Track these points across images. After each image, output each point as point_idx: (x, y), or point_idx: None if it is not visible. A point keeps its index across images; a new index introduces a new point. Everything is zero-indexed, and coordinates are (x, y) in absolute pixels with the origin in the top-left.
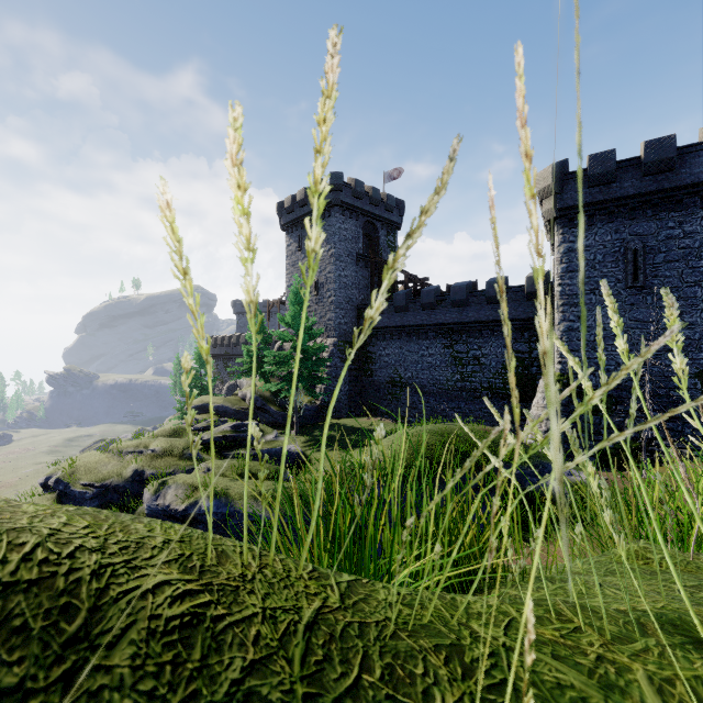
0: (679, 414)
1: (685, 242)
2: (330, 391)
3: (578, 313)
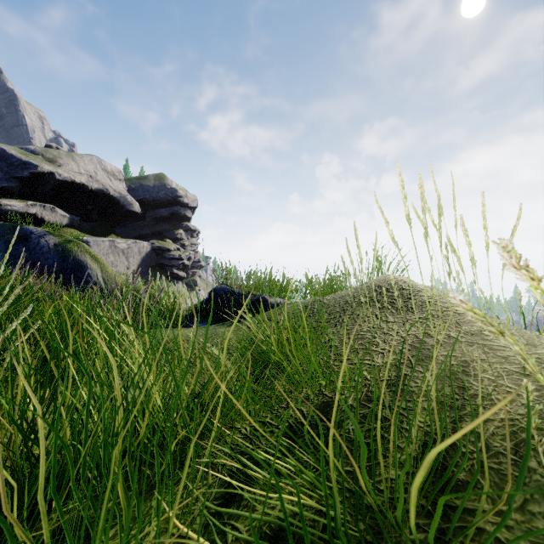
0: None
1: None
2: None
3: None
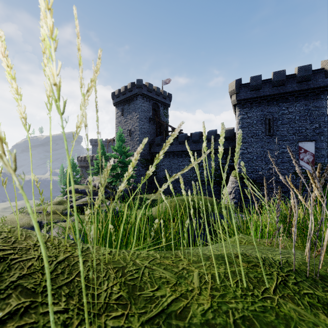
0: (287, 190)
1: (289, 116)
2: (136, 182)
3: (246, 146)
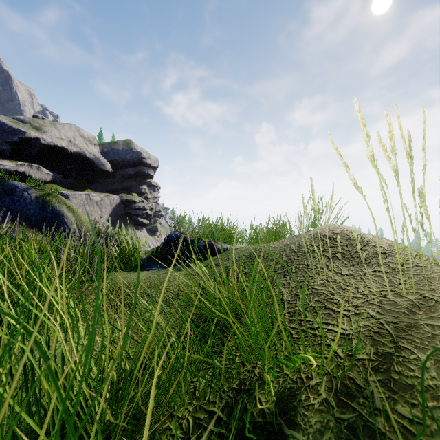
0: None
1: None
2: None
3: None
